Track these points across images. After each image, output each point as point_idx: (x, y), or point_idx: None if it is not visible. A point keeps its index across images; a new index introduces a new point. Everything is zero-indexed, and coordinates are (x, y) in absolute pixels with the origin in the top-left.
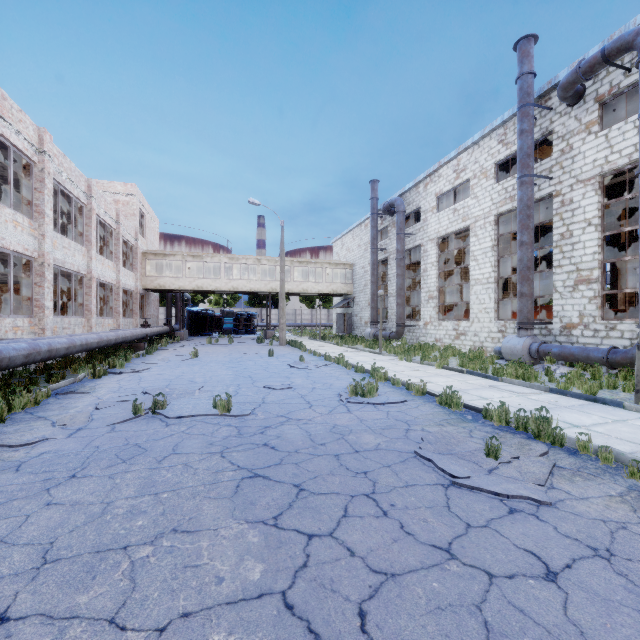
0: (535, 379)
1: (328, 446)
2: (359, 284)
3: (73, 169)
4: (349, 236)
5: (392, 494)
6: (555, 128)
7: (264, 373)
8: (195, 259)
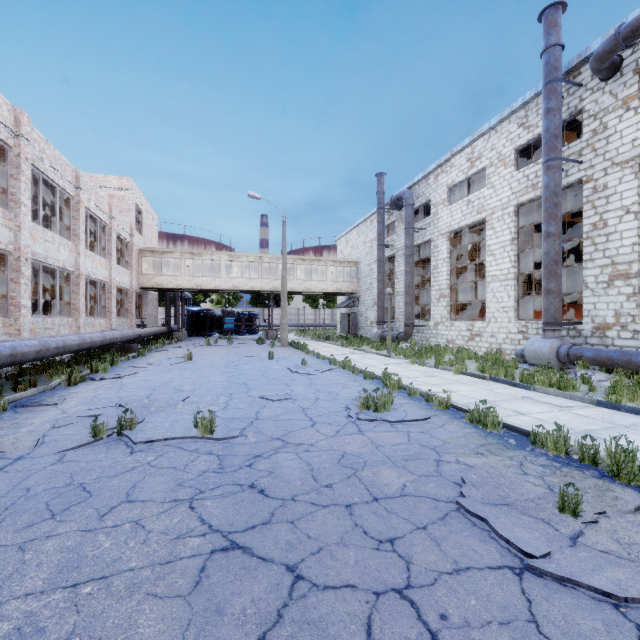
0: (573, 388)
1: (336, 489)
2: (364, 282)
3: (58, 157)
4: (354, 233)
5: (439, 590)
6: (586, 106)
7: (261, 379)
8: (194, 257)
